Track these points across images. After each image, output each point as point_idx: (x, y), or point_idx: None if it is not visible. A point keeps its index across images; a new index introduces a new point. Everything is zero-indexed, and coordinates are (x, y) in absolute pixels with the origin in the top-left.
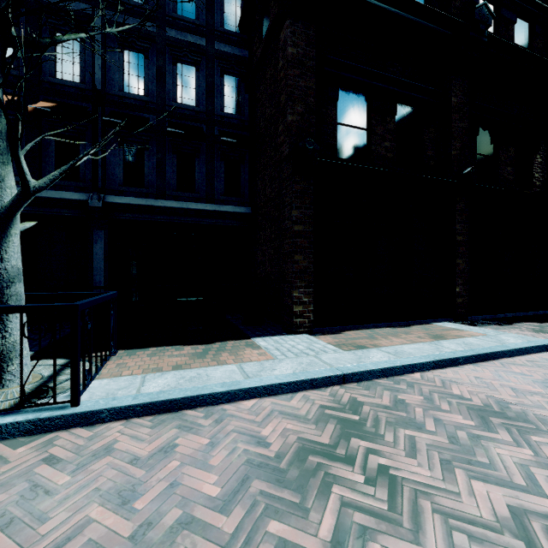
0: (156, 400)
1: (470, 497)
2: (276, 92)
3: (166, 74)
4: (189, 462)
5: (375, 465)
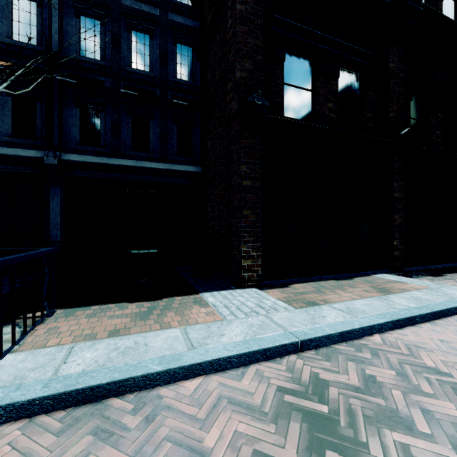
0: (72, 388)
1: None
2: (225, 54)
3: (121, 41)
4: None
5: None
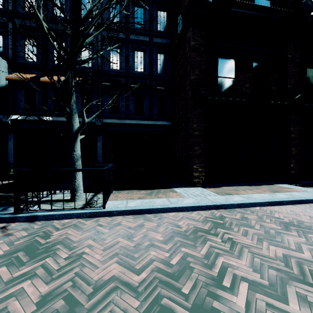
0: (134, 209)
1: (267, 250)
2: (185, 63)
3: (129, 58)
4: (150, 230)
5: (227, 237)
